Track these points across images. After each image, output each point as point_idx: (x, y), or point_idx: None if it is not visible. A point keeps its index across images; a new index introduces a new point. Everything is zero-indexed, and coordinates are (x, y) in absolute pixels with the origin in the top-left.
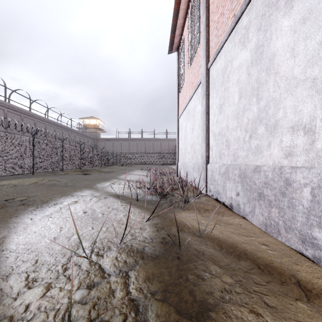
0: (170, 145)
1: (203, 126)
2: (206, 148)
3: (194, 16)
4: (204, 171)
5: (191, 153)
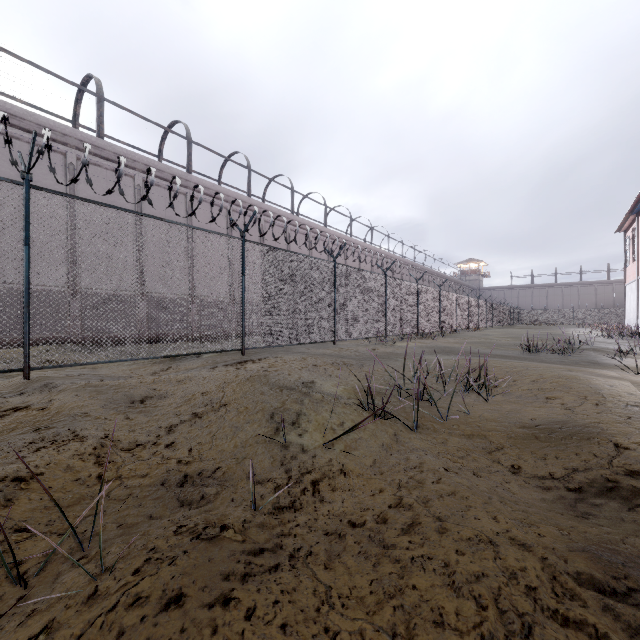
0: (617, 292)
1: (636, 302)
2: (637, 312)
3: (633, 244)
4: (636, 322)
5: (633, 313)
